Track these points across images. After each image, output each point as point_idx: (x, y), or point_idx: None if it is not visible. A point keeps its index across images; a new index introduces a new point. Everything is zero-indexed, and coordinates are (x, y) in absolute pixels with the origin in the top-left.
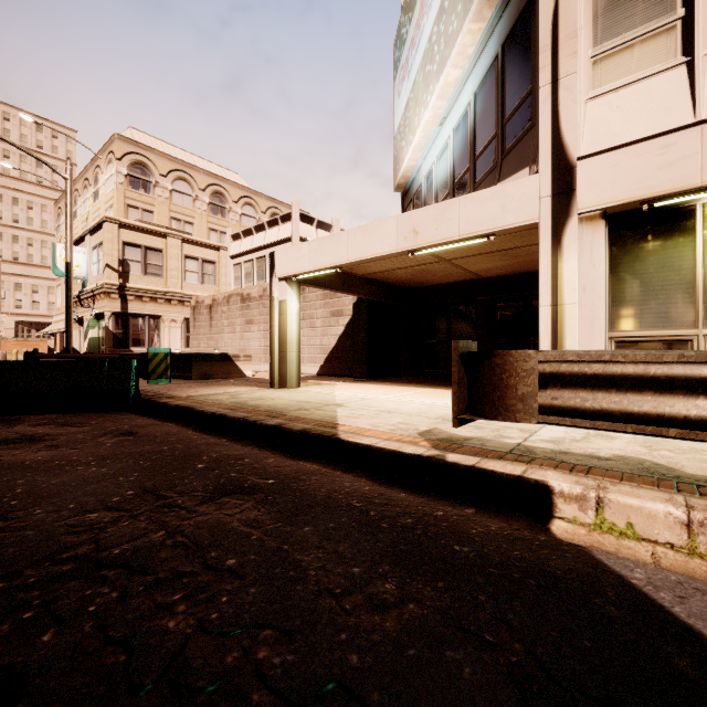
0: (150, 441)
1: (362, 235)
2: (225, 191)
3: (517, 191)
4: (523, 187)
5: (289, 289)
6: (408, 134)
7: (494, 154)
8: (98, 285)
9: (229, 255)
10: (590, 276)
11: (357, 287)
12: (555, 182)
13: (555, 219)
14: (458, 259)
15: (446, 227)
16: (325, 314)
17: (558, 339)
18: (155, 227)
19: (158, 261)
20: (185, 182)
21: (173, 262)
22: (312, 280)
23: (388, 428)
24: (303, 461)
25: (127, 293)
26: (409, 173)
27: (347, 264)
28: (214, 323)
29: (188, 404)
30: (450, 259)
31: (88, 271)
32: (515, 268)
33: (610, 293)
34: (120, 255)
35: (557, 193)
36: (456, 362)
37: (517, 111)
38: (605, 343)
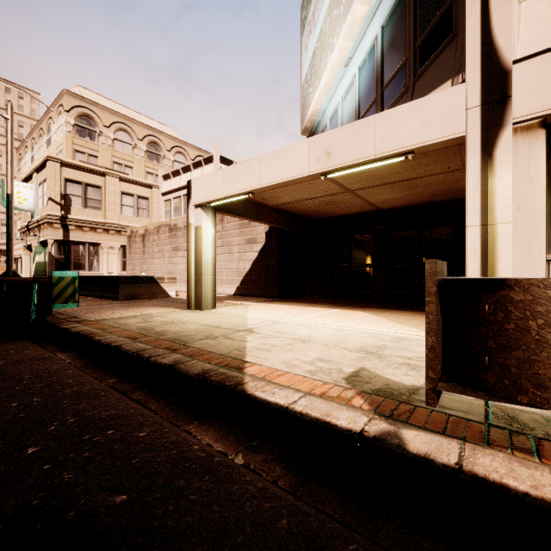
0: (6, 389)
1: (274, 160)
2: (160, 141)
3: (440, 104)
4: (447, 98)
5: (205, 216)
6: (314, 80)
7: (405, 79)
8: (43, 216)
9: (160, 193)
10: (527, 192)
11: (269, 217)
12: (485, 90)
13: (485, 130)
14: (362, 189)
15: (361, 146)
16: (241, 241)
17: (489, 262)
18: (94, 166)
19: (97, 196)
20: (125, 133)
21: (111, 197)
22: (227, 208)
23: (305, 368)
24: (195, 422)
25: (68, 223)
26: (315, 117)
27: (259, 189)
28: (147, 249)
29: (90, 331)
30: (354, 189)
31: (35, 204)
32: (410, 200)
33: (547, 211)
34: (63, 190)
35: (487, 102)
36: (435, 297)
37: (433, 27)
38: (546, 266)
